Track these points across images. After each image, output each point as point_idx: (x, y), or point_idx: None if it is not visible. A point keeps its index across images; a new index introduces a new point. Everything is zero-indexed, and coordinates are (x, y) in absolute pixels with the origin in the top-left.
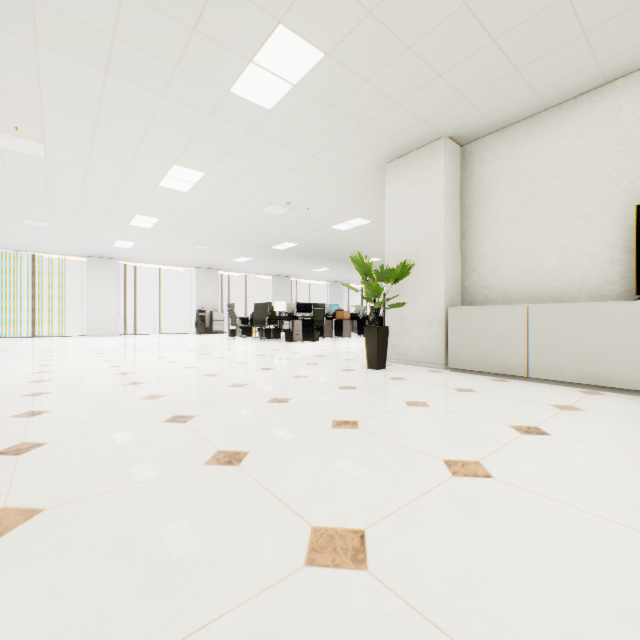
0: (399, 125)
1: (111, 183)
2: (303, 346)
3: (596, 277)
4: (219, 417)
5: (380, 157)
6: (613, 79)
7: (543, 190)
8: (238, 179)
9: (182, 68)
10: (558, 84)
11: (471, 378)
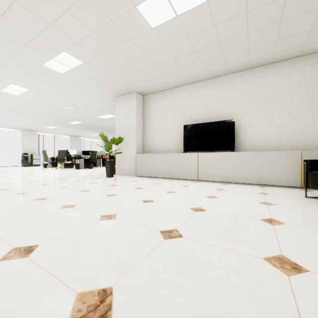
0: (118, 86)
1: None
2: (84, 170)
3: (177, 145)
4: (38, 192)
5: (113, 95)
6: (180, 86)
7: (165, 116)
8: (48, 94)
9: (19, 54)
10: (166, 84)
11: (141, 178)
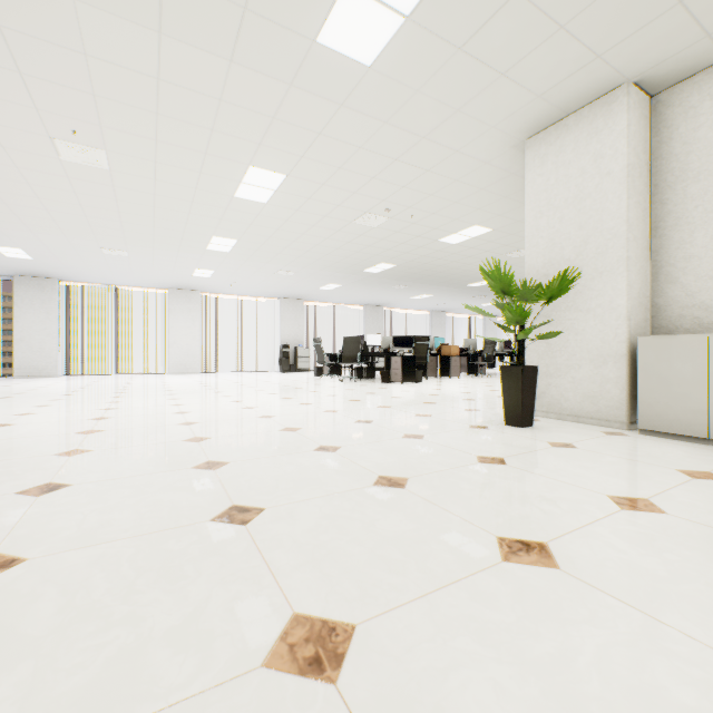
0: (557, 69)
1: (182, 197)
2: (404, 389)
3: None
4: (299, 515)
5: (519, 129)
6: None
7: None
8: (326, 180)
9: (252, 10)
10: None
11: (689, 449)
